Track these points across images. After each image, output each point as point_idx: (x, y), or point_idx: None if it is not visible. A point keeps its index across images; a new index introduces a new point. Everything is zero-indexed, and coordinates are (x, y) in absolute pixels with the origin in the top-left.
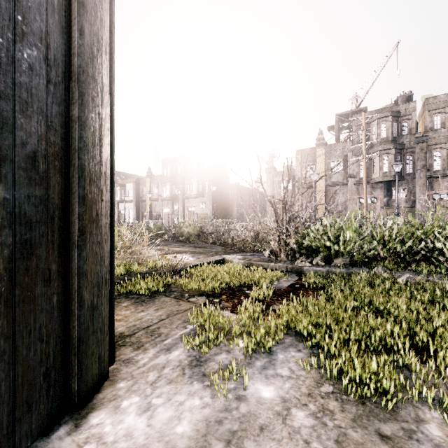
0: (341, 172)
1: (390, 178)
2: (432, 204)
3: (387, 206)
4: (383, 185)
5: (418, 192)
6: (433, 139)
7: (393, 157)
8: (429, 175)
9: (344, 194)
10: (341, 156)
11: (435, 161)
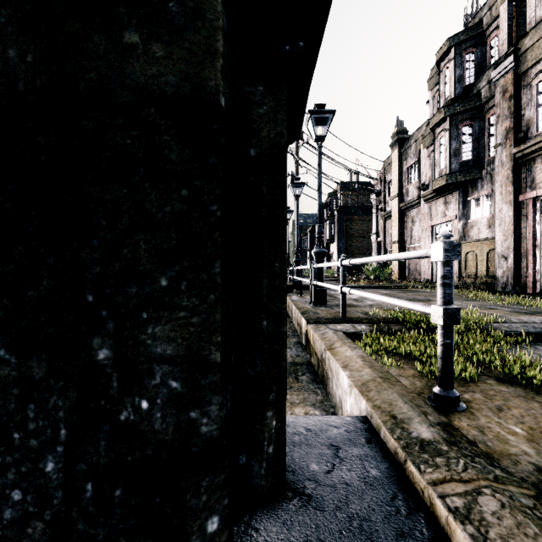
0: (416, 183)
1: (442, 180)
2: (537, 224)
3: (463, 238)
4: (457, 196)
5: (498, 201)
6: (529, 52)
7: (448, 134)
8: (518, 151)
9: (420, 221)
10: (416, 154)
11: (540, 107)
